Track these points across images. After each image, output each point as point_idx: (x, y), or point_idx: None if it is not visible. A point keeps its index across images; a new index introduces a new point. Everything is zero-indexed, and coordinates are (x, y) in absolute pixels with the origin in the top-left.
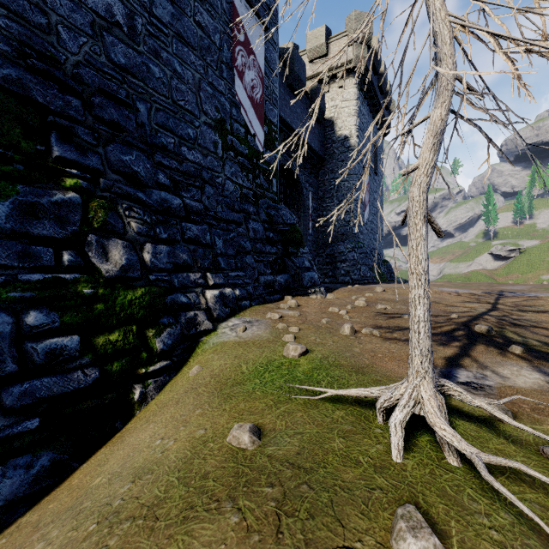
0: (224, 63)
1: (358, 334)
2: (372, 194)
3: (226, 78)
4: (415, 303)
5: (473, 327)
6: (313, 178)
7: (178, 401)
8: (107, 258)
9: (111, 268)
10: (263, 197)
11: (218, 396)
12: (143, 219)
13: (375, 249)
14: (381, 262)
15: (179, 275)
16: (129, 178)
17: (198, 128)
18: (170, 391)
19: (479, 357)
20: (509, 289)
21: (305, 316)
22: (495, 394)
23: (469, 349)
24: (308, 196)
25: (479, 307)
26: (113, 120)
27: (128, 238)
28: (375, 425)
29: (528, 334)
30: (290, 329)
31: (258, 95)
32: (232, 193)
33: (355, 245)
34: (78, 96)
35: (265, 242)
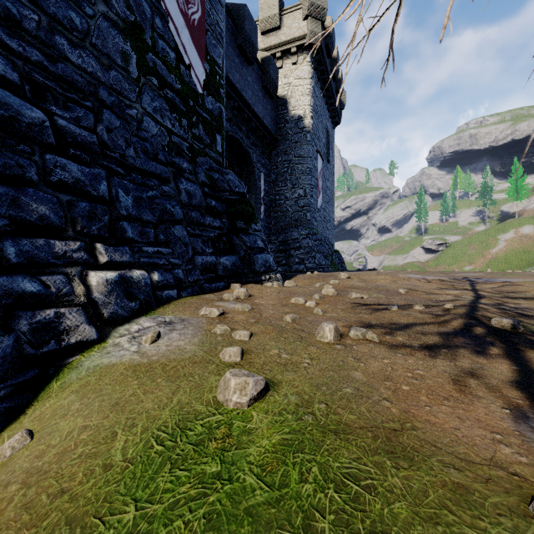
0: None
1: (347, 340)
2: (325, 181)
3: None
4: None
5: (485, 320)
6: (265, 159)
7: None
8: None
9: None
10: (203, 155)
11: None
12: None
13: (327, 238)
14: (333, 251)
15: (25, 241)
16: None
17: (92, 18)
18: None
19: None
20: (468, 276)
21: (259, 310)
22: None
23: (525, 360)
24: (260, 177)
25: (462, 294)
26: None
27: None
28: None
29: None
30: (235, 335)
31: (196, 16)
32: (154, 137)
33: (310, 232)
34: None
35: (204, 211)
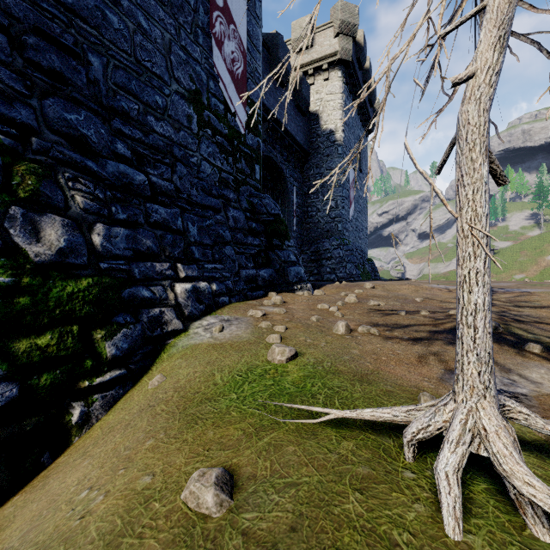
0: (200, 28)
1: (355, 333)
2: (357, 191)
3: (202, 45)
4: (470, 282)
5: None
6: (298, 173)
7: (128, 425)
8: (38, 238)
9: (42, 251)
10: (245, 184)
11: (179, 419)
12: (94, 193)
13: (360, 247)
14: (365, 260)
15: (141, 265)
16: (76, 143)
17: (168, 96)
18: (121, 409)
19: (496, 358)
20: (497, 286)
21: (292, 313)
22: (536, 406)
23: None
24: (292, 190)
25: None
26: (54, 68)
27: (71, 216)
28: (401, 463)
29: (536, 330)
30: (275, 328)
31: (239, 70)
32: (209, 176)
33: (341, 242)
34: (3, 31)
35: (247, 232)
